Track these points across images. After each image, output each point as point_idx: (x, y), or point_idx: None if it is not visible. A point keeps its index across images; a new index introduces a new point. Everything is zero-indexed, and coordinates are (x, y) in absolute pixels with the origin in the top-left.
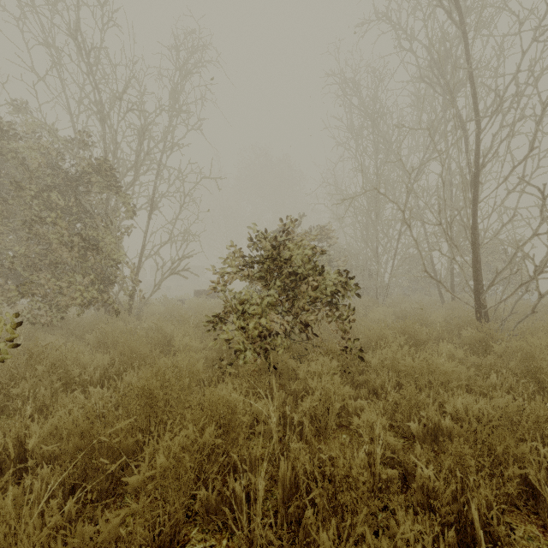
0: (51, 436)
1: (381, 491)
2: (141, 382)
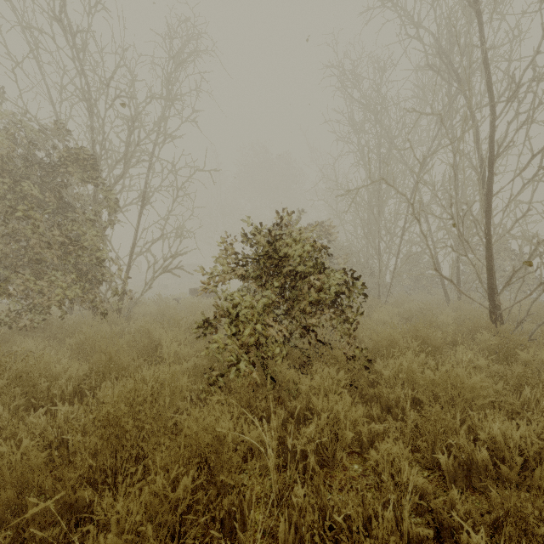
0: None
1: None
2: (105, 408)
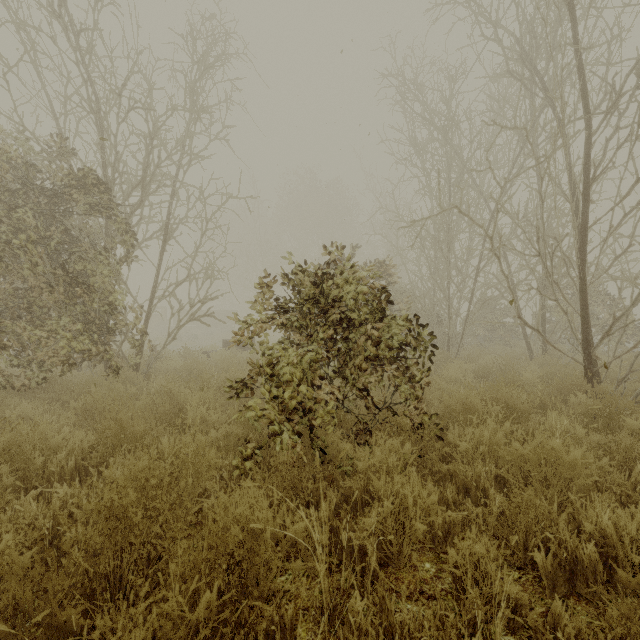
0: None
1: None
2: (108, 495)
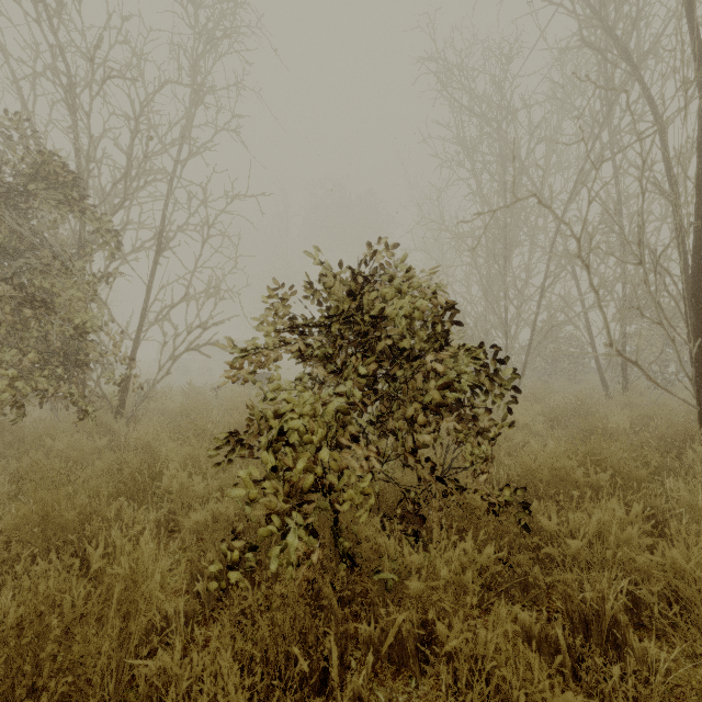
0: None
1: None
2: None
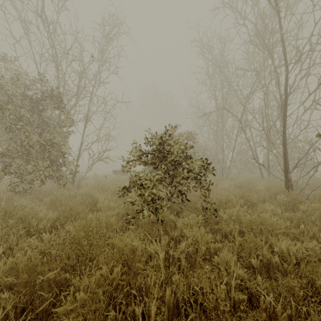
0: (12, 270)
1: (235, 309)
2: (73, 233)
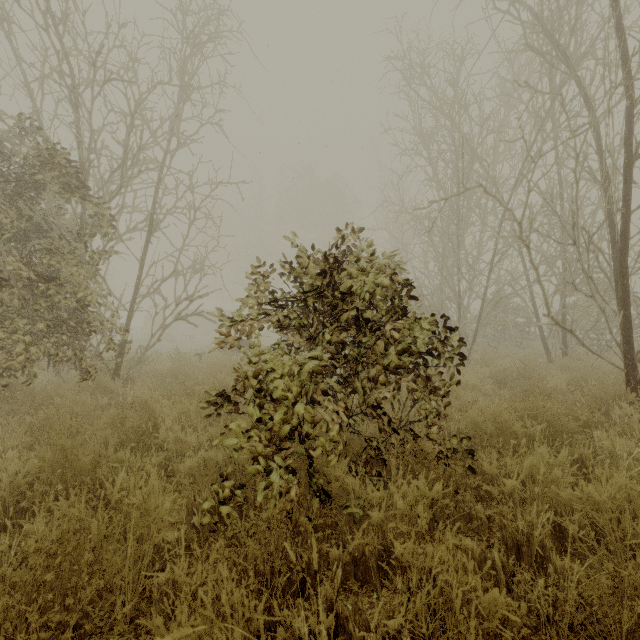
0: None
1: None
2: None
